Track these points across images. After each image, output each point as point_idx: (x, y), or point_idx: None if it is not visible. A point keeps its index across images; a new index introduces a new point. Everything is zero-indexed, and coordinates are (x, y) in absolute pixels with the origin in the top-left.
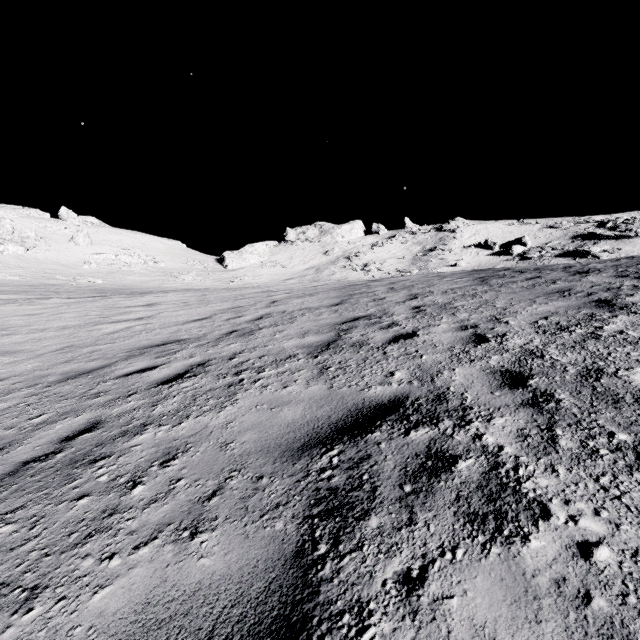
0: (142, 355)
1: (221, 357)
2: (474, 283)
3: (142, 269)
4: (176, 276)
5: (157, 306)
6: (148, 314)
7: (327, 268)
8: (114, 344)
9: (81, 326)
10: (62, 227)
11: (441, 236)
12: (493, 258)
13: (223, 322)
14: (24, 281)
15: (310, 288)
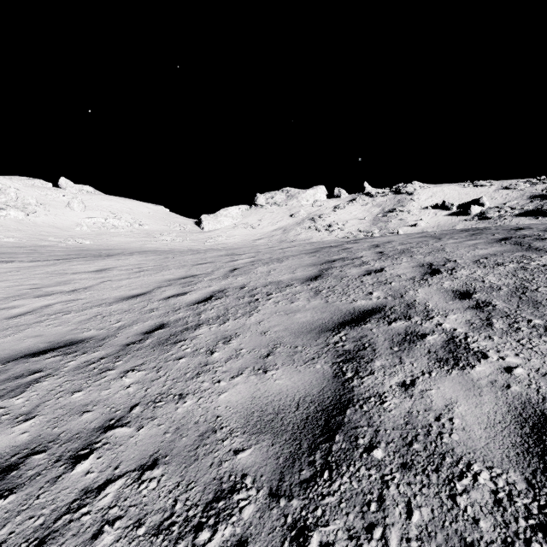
0: None
1: (69, 437)
2: (508, 247)
3: (128, 231)
4: (157, 237)
5: (107, 272)
6: (88, 284)
7: (293, 229)
8: None
9: None
10: (61, 195)
11: (399, 198)
12: (451, 218)
13: (159, 303)
14: (18, 243)
15: (278, 251)
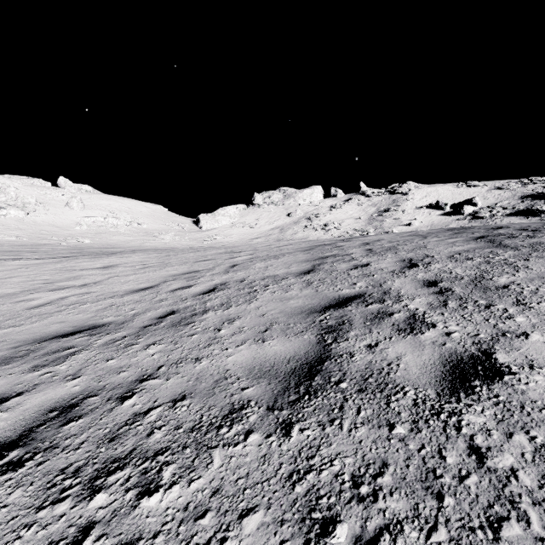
0: (21, 359)
1: (113, 387)
2: (482, 244)
3: (127, 230)
4: (156, 236)
5: (113, 269)
6: (97, 279)
7: (290, 228)
8: (16, 328)
9: (13, 295)
10: (60, 194)
11: (394, 198)
12: (445, 218)
13: (167, 294)
14: (20, 241)
15: (275, 248)
